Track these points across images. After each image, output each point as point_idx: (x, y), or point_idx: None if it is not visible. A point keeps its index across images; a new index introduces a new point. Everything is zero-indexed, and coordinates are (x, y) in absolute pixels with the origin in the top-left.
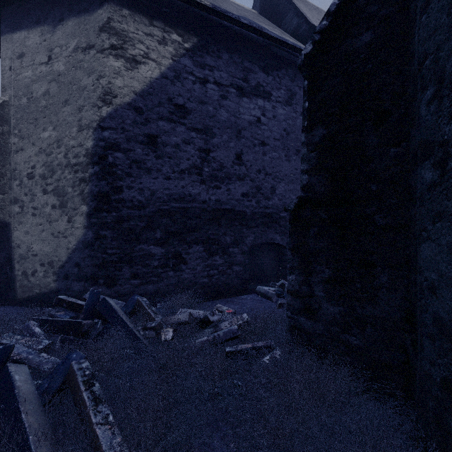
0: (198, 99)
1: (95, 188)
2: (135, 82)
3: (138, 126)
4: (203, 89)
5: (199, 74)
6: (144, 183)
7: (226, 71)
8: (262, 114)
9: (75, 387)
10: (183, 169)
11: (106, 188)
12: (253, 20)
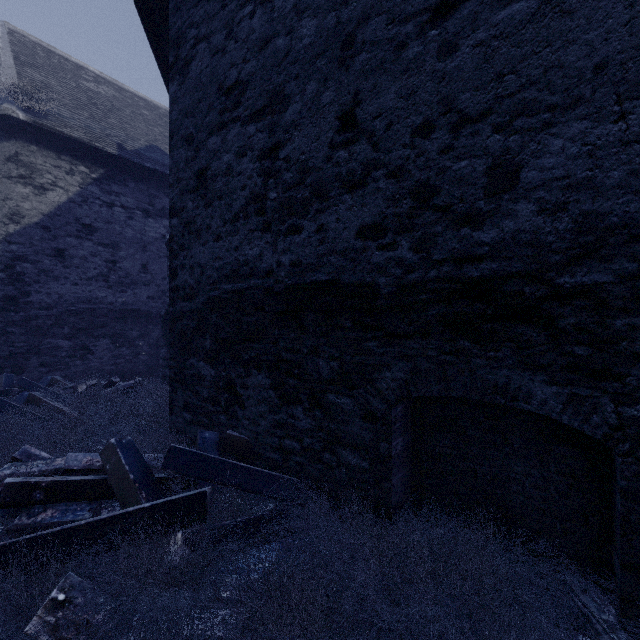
0: (106, 219)
1: (1, 291)
2: (44, 206)
3: (47, 241)
4: (110, 211)
5: (106, 199)
6: (52, 289)
7: (132, 197)
8: (167, 232)
9: (36, 400)
10: (91, 276)
11: (14, 292)
12: (162, 145)
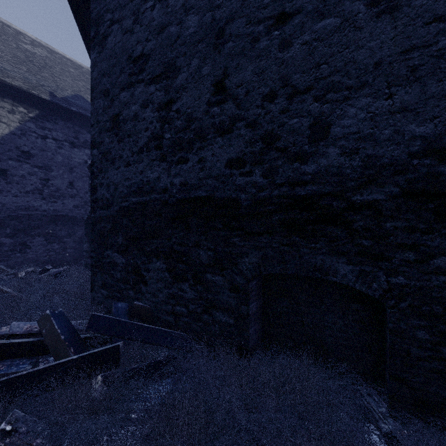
0: (40, 148)
1: None
2: None
3: None
4: (43, 142)
5: (41, 133)
6: None
7: (61, 132)
8: (89, 159)
9: None
10: (28, 190)
11: None
12: (84, 95)
